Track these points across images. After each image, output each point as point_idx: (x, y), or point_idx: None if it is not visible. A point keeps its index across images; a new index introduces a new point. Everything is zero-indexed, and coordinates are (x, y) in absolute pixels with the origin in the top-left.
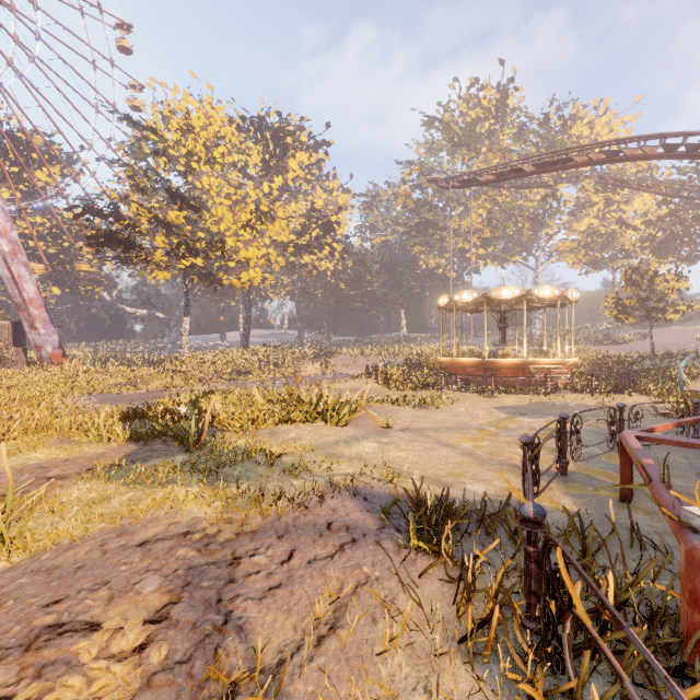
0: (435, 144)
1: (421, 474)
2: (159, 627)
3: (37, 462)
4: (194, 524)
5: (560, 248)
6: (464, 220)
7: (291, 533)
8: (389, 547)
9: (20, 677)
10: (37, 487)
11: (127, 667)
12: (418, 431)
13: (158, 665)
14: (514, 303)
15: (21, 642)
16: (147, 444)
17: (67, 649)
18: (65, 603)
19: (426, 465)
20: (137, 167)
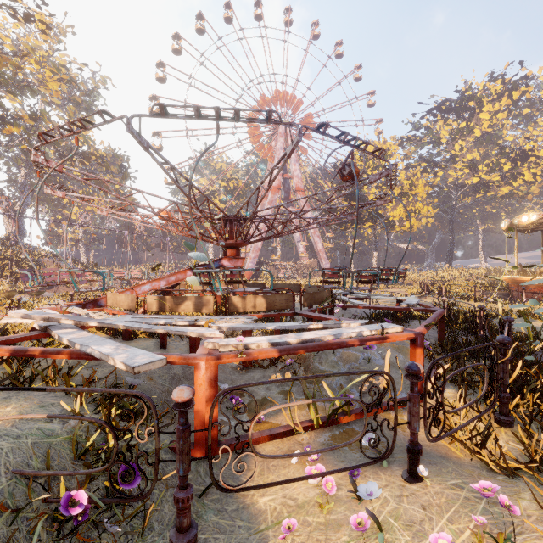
0: None
1: None
2: None
3: None
4: None
5: None
6: None
7: None
8: None
9: None
10: None
11: None
12: None
13: None
14: None
15: None
16: None
17: None
18: None
19: None
20: None
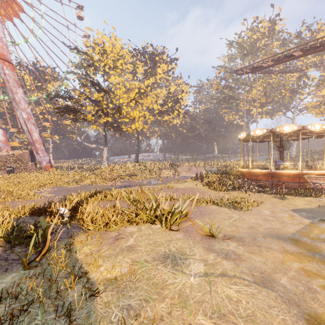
0: (233, 55)
1: None
2: None
3: None
4: None
5: (308, 106)
6: (250, 93)
7: None
8: None
9: None
10: None
11: None
12: (239, 241)
13: None
14: (288, 136)
15: None
16: (12, 247)
17: None
18: None
19: None
20: (81, 74)
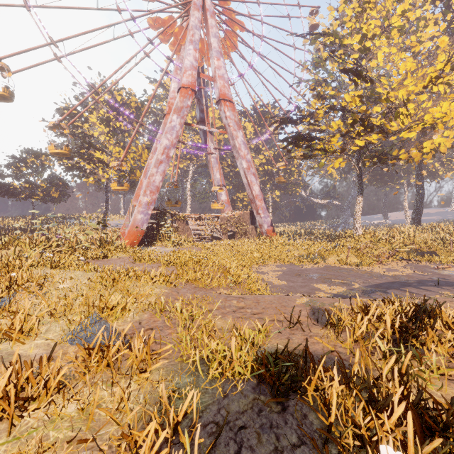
0: None
1: None
2: None
3: None
4: None
5: None
6: None
7: None
8: None
9: None
10: None
11: None
12: None
13: None
14: None
15: None
16: None
17: None
18: None
19: None
20: (316, 77)
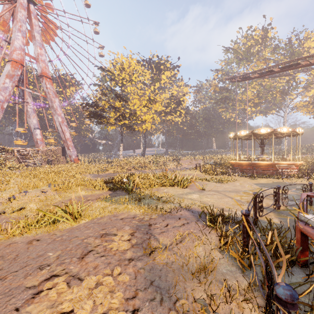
0: (230, 60)
1: (215, 206)
2: (132, 237)
3: (83, 195)
4: (135, 215)
5: (297, 105)
6: (244, 95)
7: (167, 220)
8: (200, 225)
9: (102, 242)
10: (85, 202)
11: (127, 242)
12: (216, 191)
13: (134, 244)
14: (268, 135)
15: (99, 236)
16: (114, 191)
17: (110, 238)
18: (106, 229)
19: (217, 204)
20: (104, 86)
